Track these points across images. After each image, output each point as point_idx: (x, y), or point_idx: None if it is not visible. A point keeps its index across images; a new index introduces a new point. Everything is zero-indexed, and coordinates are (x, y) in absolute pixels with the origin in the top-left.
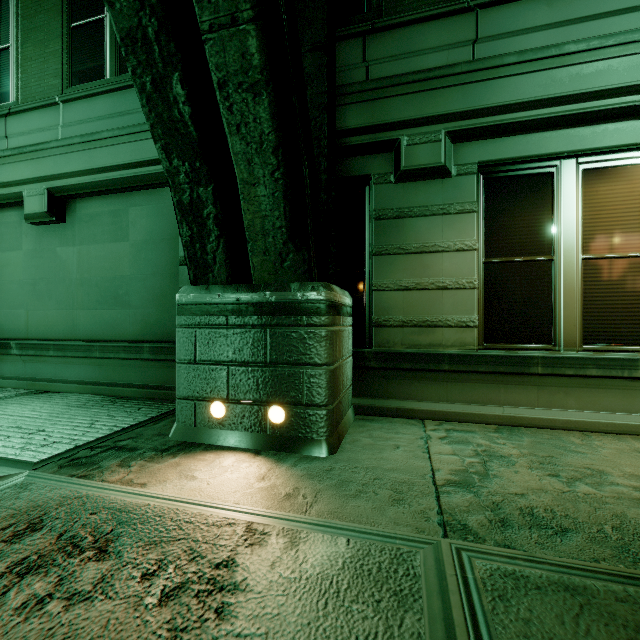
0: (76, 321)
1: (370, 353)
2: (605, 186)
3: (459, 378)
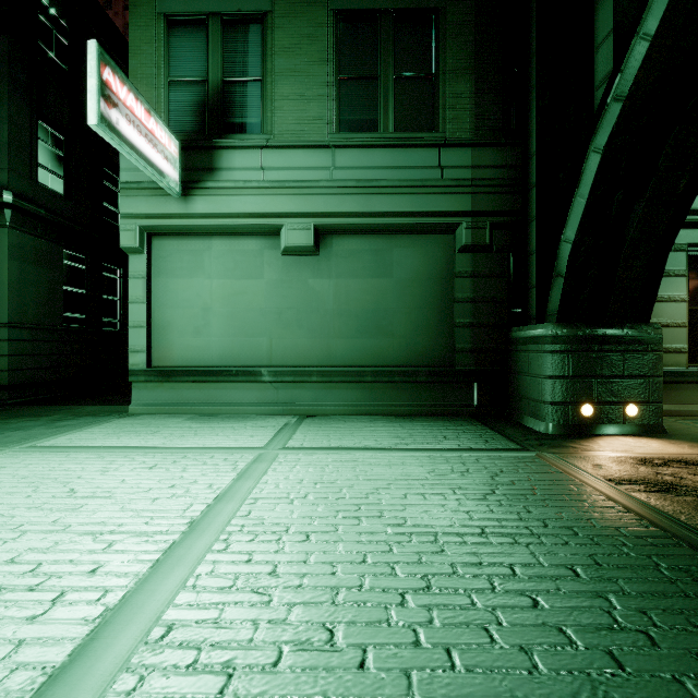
0: (332, 349)
1: None
2: None
3: (674, 387)
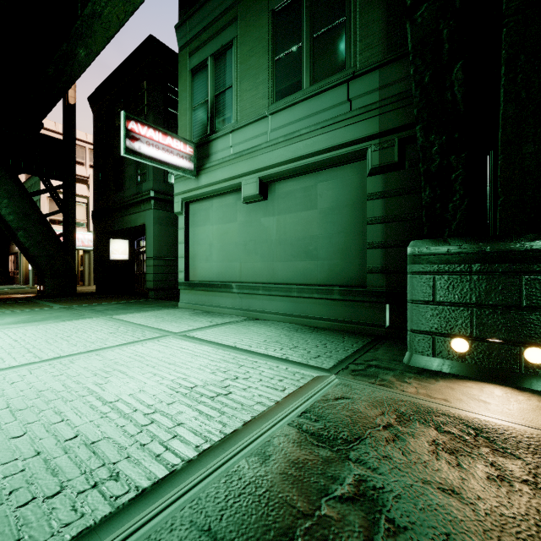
0: (275, 270)
1: None
2: None
3: None
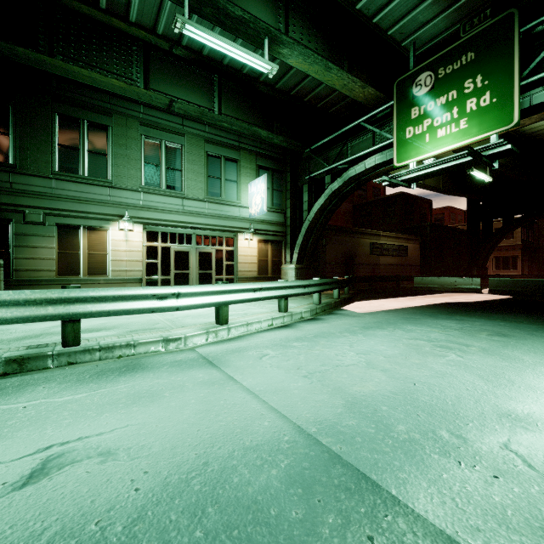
0: None
1: (13, 280)
2: (94, 235)
3: (49, 286)
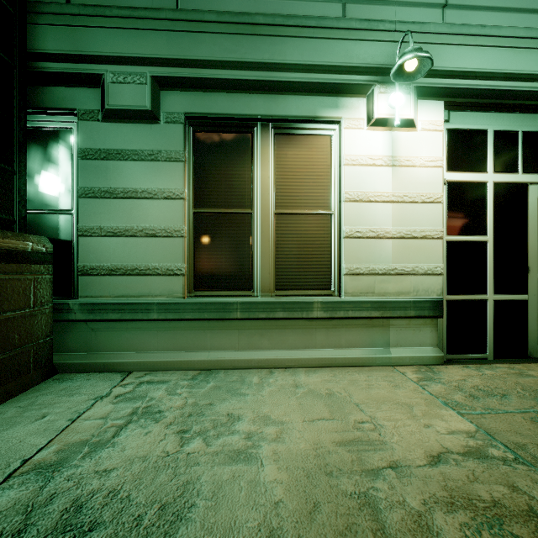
0: None
1: (75, 304)
2: (292, 151)
3: (169, 326)
